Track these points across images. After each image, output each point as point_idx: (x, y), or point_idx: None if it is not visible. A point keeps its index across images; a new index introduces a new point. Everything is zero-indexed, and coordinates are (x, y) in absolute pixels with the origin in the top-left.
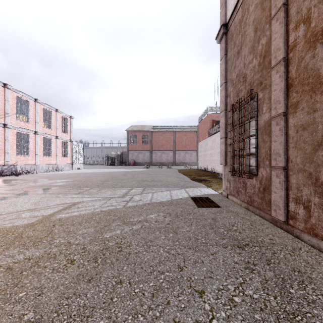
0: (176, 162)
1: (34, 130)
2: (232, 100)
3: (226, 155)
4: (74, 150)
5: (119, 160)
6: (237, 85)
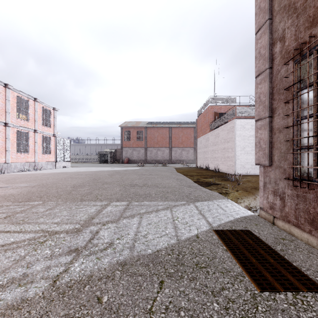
0: (173, 160)
1: (4, 122)
2: (293, 41)
3: (271, 147)
4: (58, 146)
5: (113, 158)
6: (311, 2)
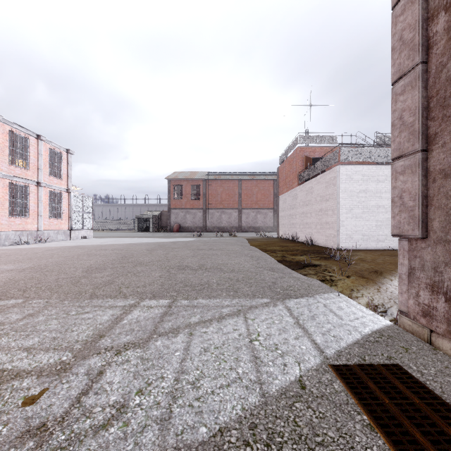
0: (243, 227)
1: None
2: None
3: (426, 206)
4: (75, 206)
5: (157, 224)
6: None
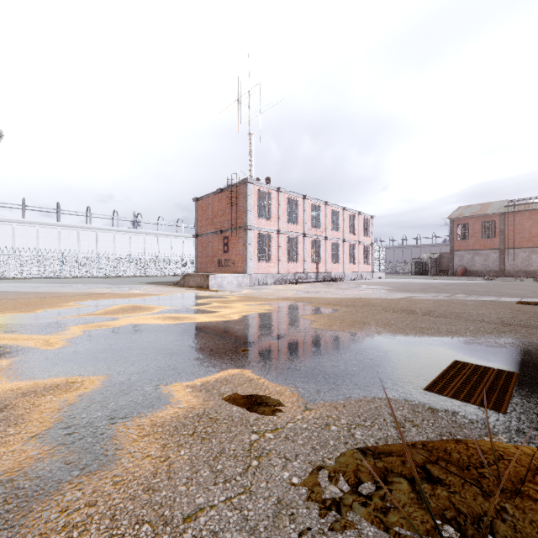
0: None
1: (343, 239)
2: None
3: None
4: (375, 255)
5: (435, 267)
6: None
